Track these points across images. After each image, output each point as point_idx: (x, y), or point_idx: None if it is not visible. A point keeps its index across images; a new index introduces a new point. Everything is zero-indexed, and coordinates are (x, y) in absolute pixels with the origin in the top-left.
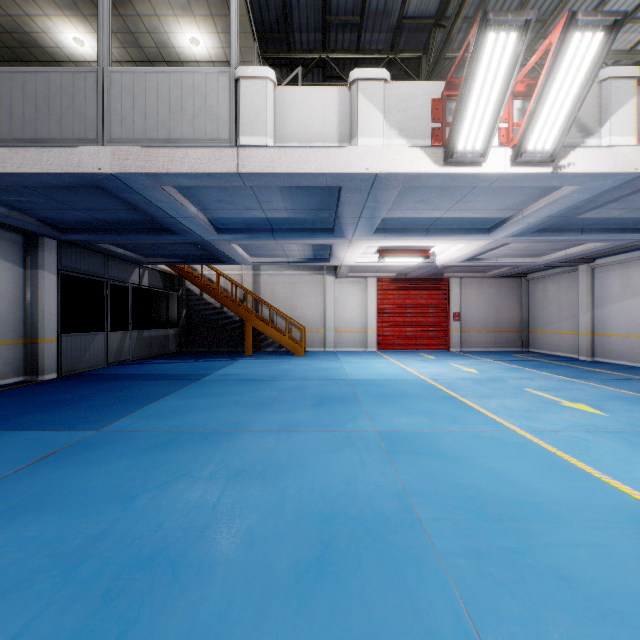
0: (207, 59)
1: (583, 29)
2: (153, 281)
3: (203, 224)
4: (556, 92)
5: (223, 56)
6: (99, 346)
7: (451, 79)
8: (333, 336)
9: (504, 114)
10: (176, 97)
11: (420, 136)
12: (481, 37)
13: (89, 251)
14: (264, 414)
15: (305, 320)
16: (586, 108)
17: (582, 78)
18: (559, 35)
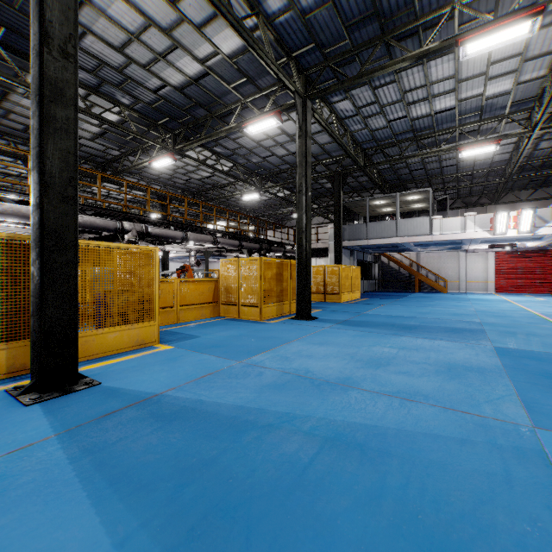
0: (415, 199)
1: (525, 210)
2: (372, 259)
3: (412, 246)
4: (523, 220)
5: (421, 198)
6: (362, 285)
7: (495, 214)
8: (464, 284)
9: (514, 220)
10: (415, 224)
11: (486, 228)
12: (496, 215)
13: (361, 252)
14: (438, 300)
15: (446, 276)
16: (545, 215)
17: (530, 217)
18: (519, 211)
